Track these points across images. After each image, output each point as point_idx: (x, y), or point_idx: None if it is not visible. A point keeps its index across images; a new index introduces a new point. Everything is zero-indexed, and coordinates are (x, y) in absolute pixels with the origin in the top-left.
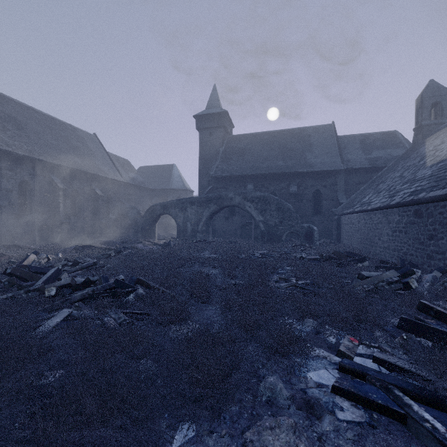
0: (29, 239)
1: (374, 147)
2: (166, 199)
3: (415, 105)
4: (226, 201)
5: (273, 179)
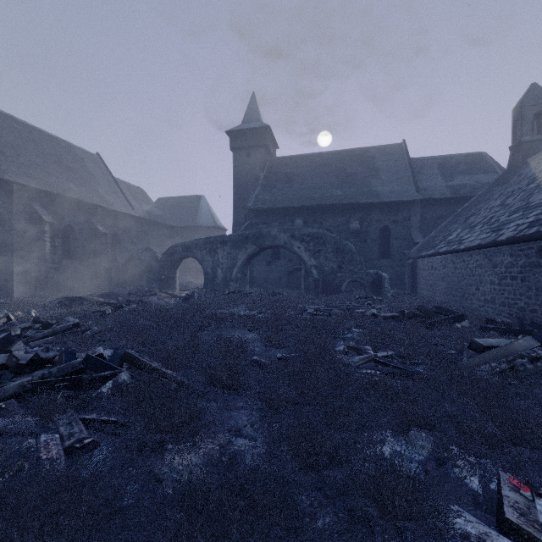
0: (2, 291)
1: (457, 171)
2: (192, 239)
3: (512, 117)
4: (268, 240)
5: (328, 212)
